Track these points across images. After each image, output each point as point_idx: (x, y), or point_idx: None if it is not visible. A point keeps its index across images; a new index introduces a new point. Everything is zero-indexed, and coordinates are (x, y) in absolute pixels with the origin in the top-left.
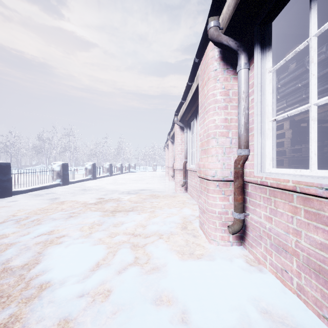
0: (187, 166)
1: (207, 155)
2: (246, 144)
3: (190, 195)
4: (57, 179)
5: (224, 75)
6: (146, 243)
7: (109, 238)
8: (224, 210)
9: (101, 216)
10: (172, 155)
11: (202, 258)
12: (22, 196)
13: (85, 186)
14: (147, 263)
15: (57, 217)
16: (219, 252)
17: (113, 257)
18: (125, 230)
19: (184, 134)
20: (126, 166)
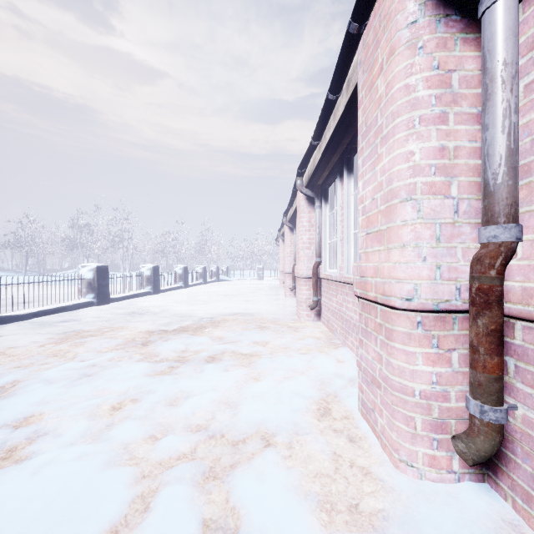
0: (321, 271)
1: (388, 245)
2: (514, 210)
3: (328, 326)
4: (87, 293)
5: (438, 32)
6: (234, 464)
7: (148, 442)
8: (437, 388)
9: (147, 376)
10: (292, 251)
11: (389, 532)
12: (17, 325)
13: (138, 306)
14: None
15: (56, 376)
16: (431, 508)
17: (141, 517)
18: (190, 418)
19: (315, 211)
20: (212, 271)
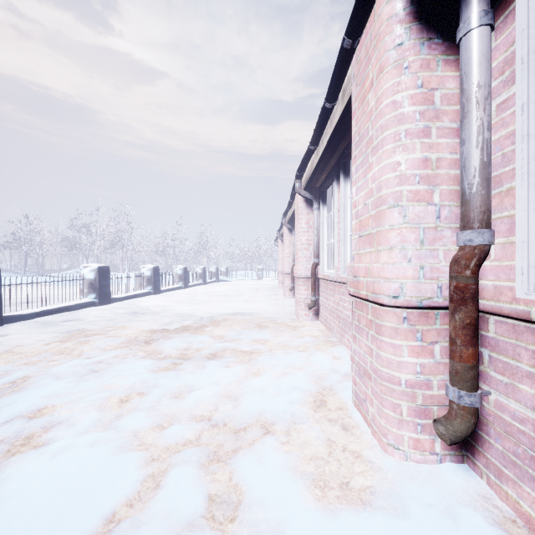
0: (319, 271)
1: (378, 247)
2: (487, 217)
3: (325, 325)
4: (89, 293)
5: (422, 54)
6: (236, 449)
7: (156, 430)
8: (421, 378)
9: (152, 371)
10: (291, 251)
11: (375, 504)
12: (21, 324)
13: (139, 306)
14: (235, 521)
15: (65, 372)
16: (414, 484)
17: (153, 493)
18: (194, 409)
19: (313, 213)
20: (212, 272)
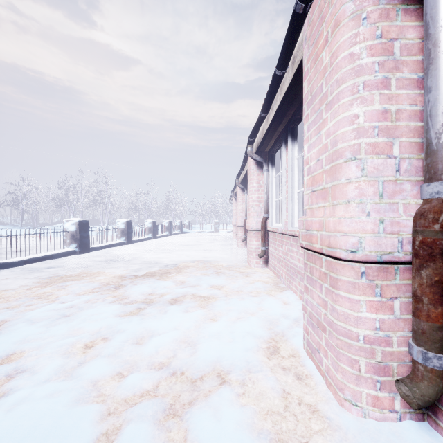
0: (269, 225)
1: (333, 201)
2: None
3: (274, 272)
4: (71, 243)
5: (381, 3)
6: (192, 402)
7: (115, 379)
8: (380, 334)
9: (118, 316)
10: (243, 208)
11: None
12: (10, 271)
13: (113, 254)
14: None
15: (39, 317)
16: None
17: None
18: (154, 356)
19: (263, 174)
20: (177, 225)
